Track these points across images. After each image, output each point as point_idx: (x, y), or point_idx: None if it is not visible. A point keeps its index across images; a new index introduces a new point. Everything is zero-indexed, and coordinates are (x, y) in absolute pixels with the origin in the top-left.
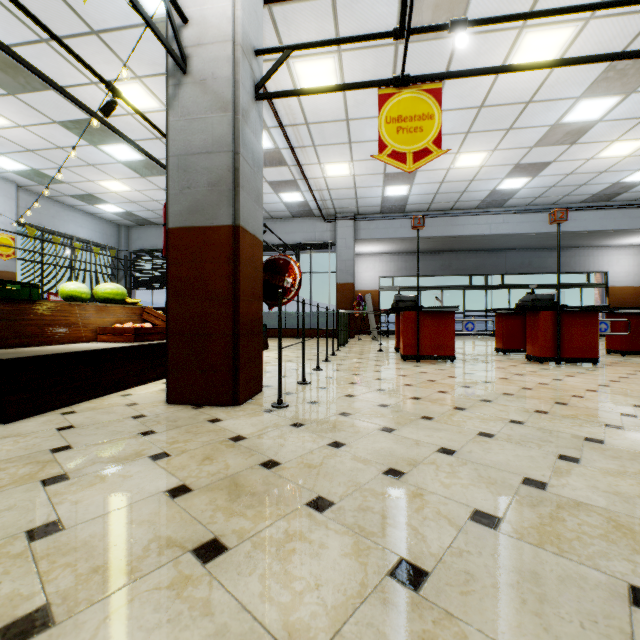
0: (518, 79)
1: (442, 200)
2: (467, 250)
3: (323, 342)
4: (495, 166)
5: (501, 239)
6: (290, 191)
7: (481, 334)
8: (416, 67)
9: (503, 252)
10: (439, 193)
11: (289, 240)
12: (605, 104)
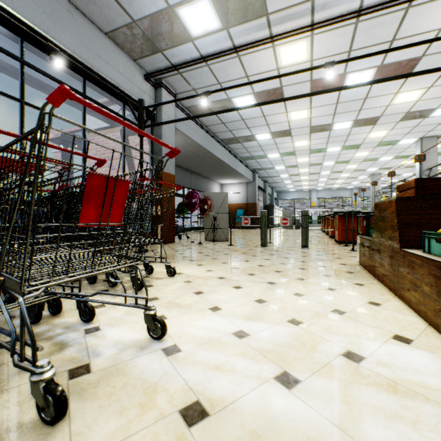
0: (385, 100)
1: (230, 125)
2: (179, 165)
3: (232, 248)
4: (288, 125)
5: (214, 165)
6: (223, 12)
7: (182, 231)
8: (432, 62)
9: (190, 173)
10: (243, 120)
11: (97, 68)
12: (345, 127)
